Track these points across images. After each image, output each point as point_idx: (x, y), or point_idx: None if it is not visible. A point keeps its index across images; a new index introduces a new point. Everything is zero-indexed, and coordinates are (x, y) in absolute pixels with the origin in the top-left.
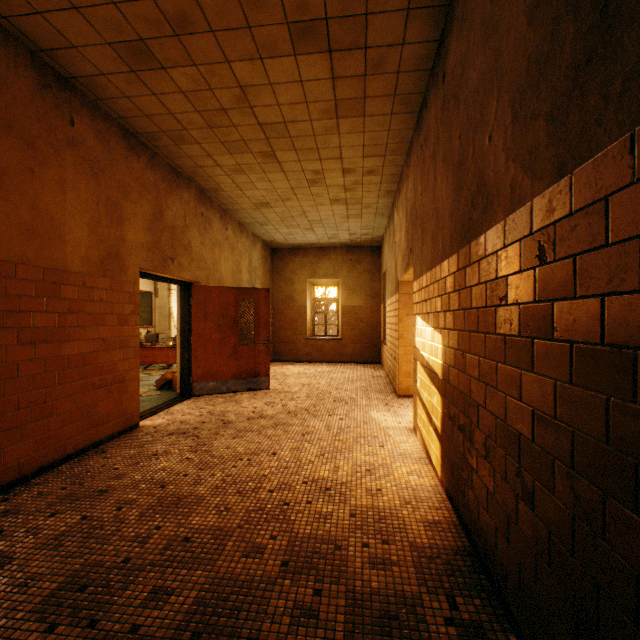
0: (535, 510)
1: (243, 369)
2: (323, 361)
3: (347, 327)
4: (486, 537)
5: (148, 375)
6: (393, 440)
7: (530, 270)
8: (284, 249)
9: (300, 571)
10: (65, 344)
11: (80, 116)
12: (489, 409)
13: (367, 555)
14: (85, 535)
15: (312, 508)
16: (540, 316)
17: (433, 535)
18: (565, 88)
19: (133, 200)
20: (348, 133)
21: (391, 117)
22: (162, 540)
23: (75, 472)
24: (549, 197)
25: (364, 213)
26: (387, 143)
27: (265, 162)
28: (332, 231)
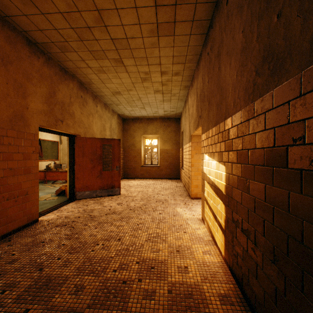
0: None
1: (105, 184)
2: (150, 178)
3: (162, 160)
4: None
5: (54, 187)
6: (191, 227)
7: None
8: (129, 119)
9: None
10: None
11: None
12: (278, 226)
13: None
14: None
15: (142, 286)
16: None
17: (227, 309)
18: None
19: (34, 83)
20: (164, 47)
21: (190, 37)
22: None
23: None
24: None
25: (172, 99)
26: (186, 55)
27: (116, 65)
28: (155, 109)
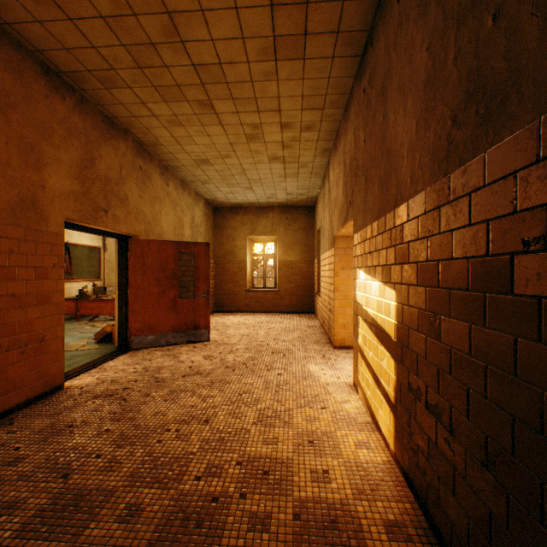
0: None
1: (183, 322)
2: (262, 311)
3: (284, 280)
4: None
5: (92, 327)
6: (334, 399)
7: None
8: (226, 208)
9: None
10: None
11: None
12: (495, 401)
13: None
14: None
15: (246, 506)
16: None
17: None
18: None
19: (56, 144)
20: (287, 80)
21: (332, 61)
22: None
23: None
24: None
25: (300, 172)
26: (326, 94)
27: (202, 113)
28: (270, 190)
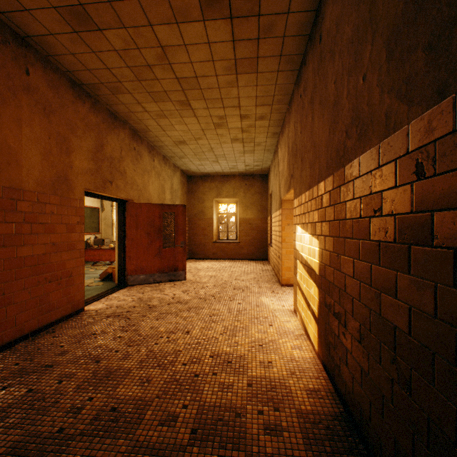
0: (412, 396)
1: (166, 265)
2: (226, 258)
3: (243, 233)
4: (360, 408)
5: (95, 269)
6: (279, 320)
7: (407, 185)
8: (197, 176)
9: (206, 438)
10: (21, 247)
11: (34, 68)
12: (363, 302)
13: (262, 422)
14: (28, 407)
15: (217, 379)
16: (418, 225)
17: (314, 402)
18: (447, 16)
19: (79, 136)
20: (245, 86)
21: (277, 74)
22: (93, 410)
23: (28, 349)
24: (428, 118)
25: (256, 149)
26: (274, 95)
27: (182, 109)
28: (232, 163)
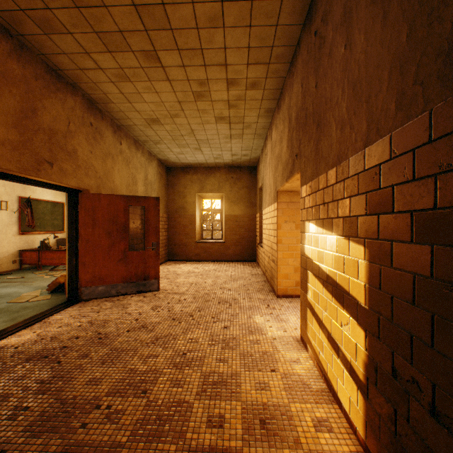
0: None
1: (133, 273)
2: (210, 260)
3: (229, 232)
4: None
5: (51, 276)
6: (283, 358)
7: None
8: (177, 168)
9: None
10: None
11: None
12: None
13: None
14: None
15: None
16: None
17: None
18: None
19: None
20: (233, 27)
21: (281, 4)
22: None
23: None
24: None
25: (245, 133)
26: (273, 45)
27: (148, 66)
28: (217, 151)
